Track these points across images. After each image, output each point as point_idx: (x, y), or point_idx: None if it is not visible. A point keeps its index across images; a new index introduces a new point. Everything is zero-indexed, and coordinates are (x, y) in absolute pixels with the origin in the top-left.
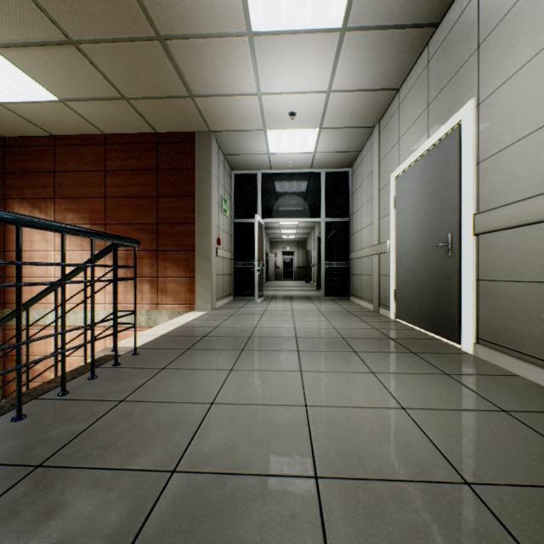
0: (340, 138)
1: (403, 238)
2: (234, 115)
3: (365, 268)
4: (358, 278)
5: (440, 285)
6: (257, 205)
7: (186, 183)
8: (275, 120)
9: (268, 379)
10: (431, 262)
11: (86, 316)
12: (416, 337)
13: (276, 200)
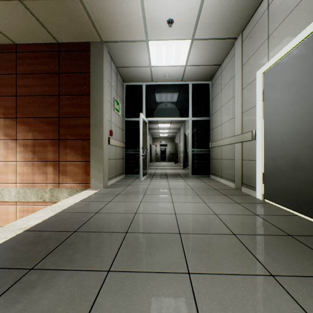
0: (207, 50)
1: (275, 125)
2: (120, 22)
3: (226, 154)
4: (218, 161)
5: None
6: (142, 108)
7: (82, 84)
8: (156, 29)
9: None
10: None
11: None
12: None
13: (156, 104)
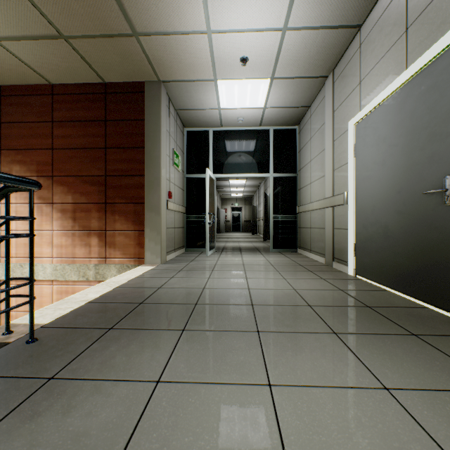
0: (291, 90)
1: (367, 188)
2: (183, 60)
3: (316, 221)
4: (306, 231)
5: (430, 241)
6: (209, 161)
7: (135, 134)
8: (226, 67)
9: (216, 413)
10: (413, 213)
11: None
12: (396, 303)
13: (227, 156)
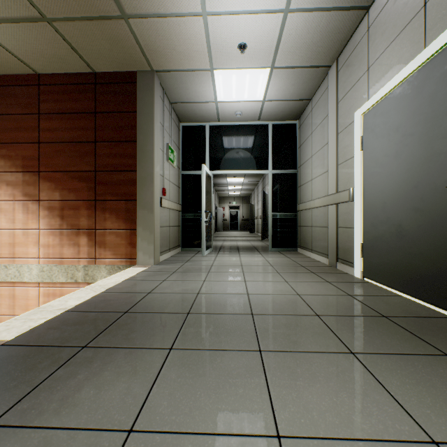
0: (292, 81)
1: (376, 183)
2: (176, 47)
3: (317, 219)
4: (307, 229)
5: None
6: (205, 157)
7: (127, 127)
8: (223, 55)
9: None
10: (433, 210)
11: None
12: (415, 312)
13: (224, 152)
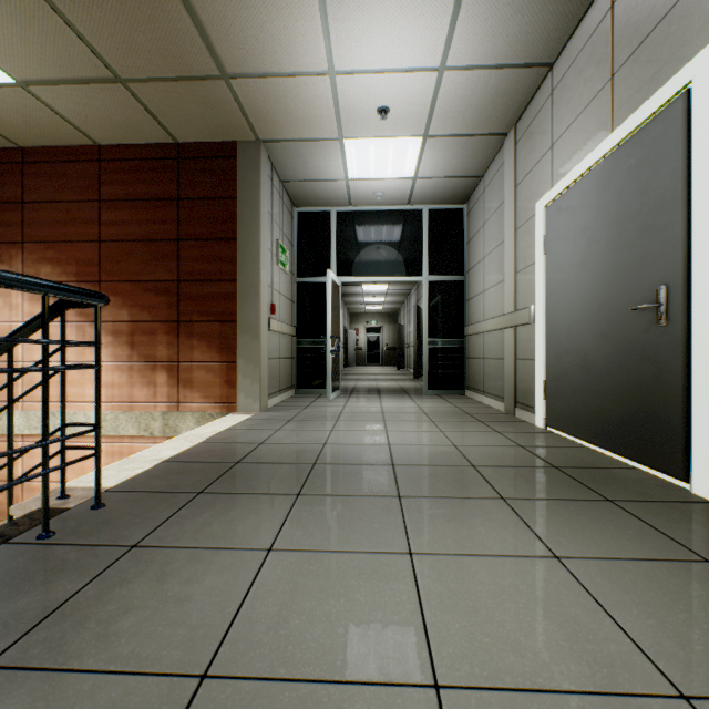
0: (454, 153)
1: (561, 300)
2: (293, 111)
3: (491, 348)
4: (478, 363)
5: (641, 375)
6: (331, 257)
7: (222, 219)
8: (357, 121)
9: (343, 580)
10: (620, 336)
11: (11, 434)
12: (595, 463)
13: (358, 250)
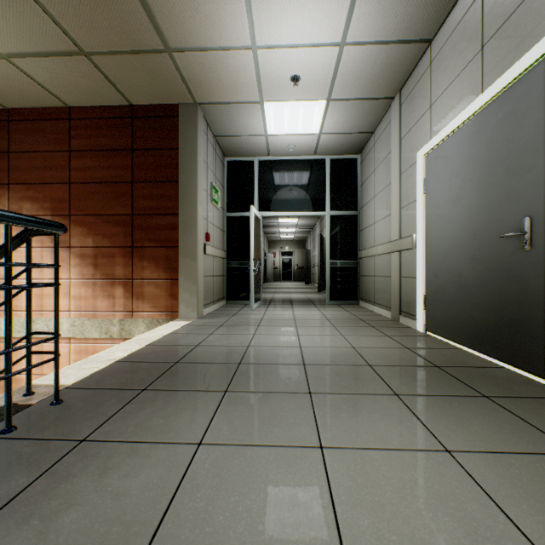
0: (351, 113)
1: (438, 229)
2: (223, 79)
3: (380, 268)
4: (369, 280)
5: (508, 291)
6: (254, 196)
7: (167, 165)
8: (274, 87)
9: (263, 474)
10: (489, 259)
11: None
12: (469, 362)
13: (275, 190)
